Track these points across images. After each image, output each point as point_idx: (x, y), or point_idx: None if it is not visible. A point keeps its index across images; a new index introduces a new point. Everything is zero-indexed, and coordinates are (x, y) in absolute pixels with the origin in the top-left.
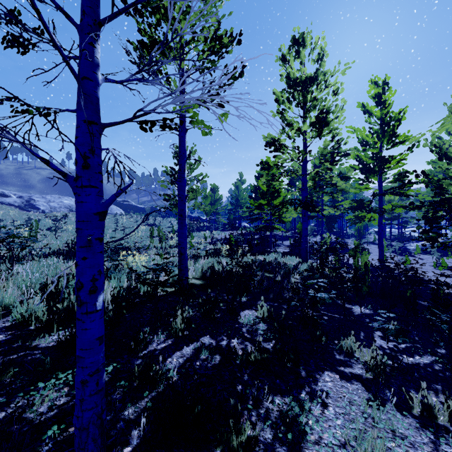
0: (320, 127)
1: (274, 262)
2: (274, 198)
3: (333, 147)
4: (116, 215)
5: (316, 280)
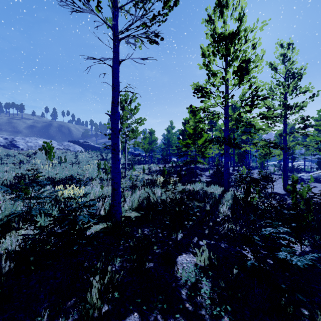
0: (242, 75)
1: (201, 191)
2: (198, 138)
3: (252, 93)
4: (78, 152)
5: (276, 230)
